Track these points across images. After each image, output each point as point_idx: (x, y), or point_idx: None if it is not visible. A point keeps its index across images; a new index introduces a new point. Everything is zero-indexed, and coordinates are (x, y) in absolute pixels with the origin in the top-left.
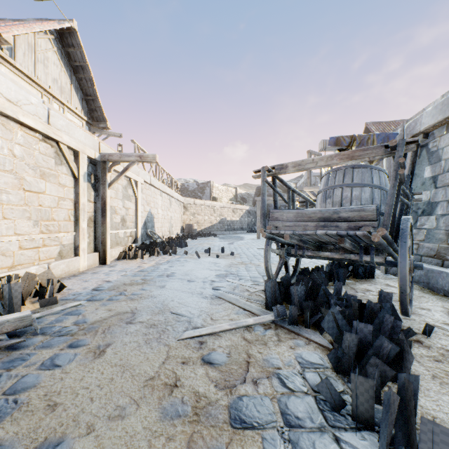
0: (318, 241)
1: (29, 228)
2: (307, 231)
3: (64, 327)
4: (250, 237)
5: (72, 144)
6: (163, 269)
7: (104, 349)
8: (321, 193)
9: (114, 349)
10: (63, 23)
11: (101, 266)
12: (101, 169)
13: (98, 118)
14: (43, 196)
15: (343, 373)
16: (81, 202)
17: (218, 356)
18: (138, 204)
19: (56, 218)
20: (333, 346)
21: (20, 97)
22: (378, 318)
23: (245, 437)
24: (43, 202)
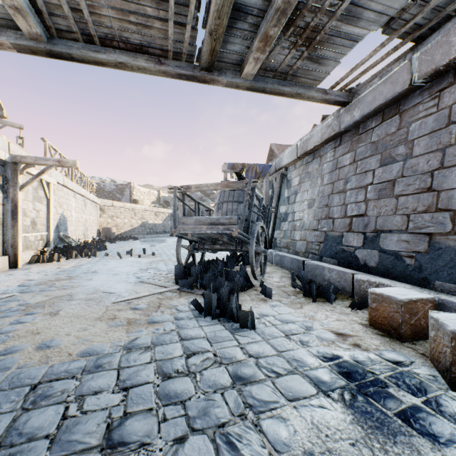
0: (212, 238)
1: None
2: (202, 231)
3: (12, 308)
4: (173, 240)
5: None
6: (86, 268)
7: (57, 312)
8: (216, 205)
9: (65, 311)
10: None
11: (12, 269)
12: (11, 170)
13: None
14: None
15: None
16: None
17: (141, 306)
18: (50, 206)
19: None
20: None
21: None
22: (233, 277)
23: (155, 325)
24: None
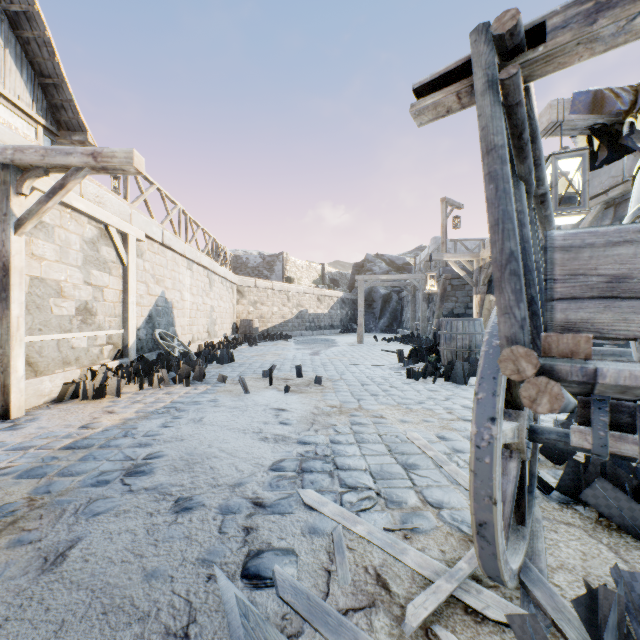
0: None
1: None
2: None
3: None
4: (347, 341)
5: None
6: (140, 435)
7: None
8: None
9: None
10: None
11: None
12: None
13: (70, 123)
14: None
15: None
16: None
17: None
18: (129, 279)
19: None
20: None
21: None
22: None
23: None
24: None
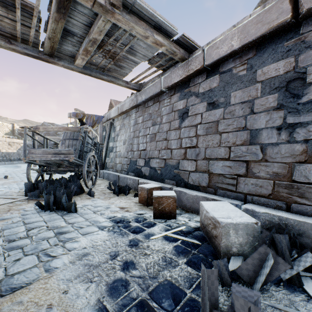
0: (57, 163)
1: None
2: (47, 159)
3: None
4: None
5: None
6: None
7: None
8: (61, 141)
9: None
10: None
11: None
12: None
13: None
14: None
15: None
16: None
17: None
18: None
19: None
20: None
21: None
22: (69, 187)
23: (5, 220)
24: None
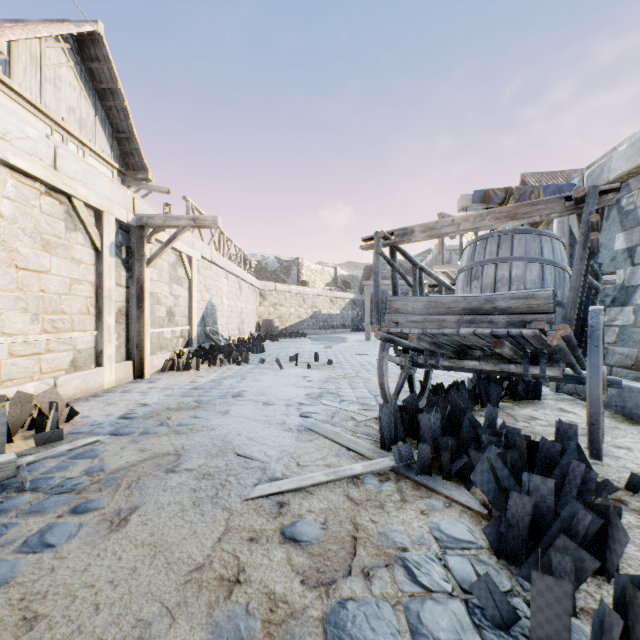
0: (460, 345)
1: (25, 325)
2: (445, 330)
3: (69, 479)
4: (356, 338)
5: (92, 201)
6: (228, 385)
7: (126, 516)
8: (464, 272)
9: (142, 515)
10: (83, 25)
11: (136, 381)
12: (136, 238)
13: (135, 165)
14: (47, 277)
15: (508, 558)
16: (105, 286)
17: (307, 528)
18: (193, 290)
19: (67, 310)
20: (488, 509)
21: (10, 127)
22: (560, 466)
23: None
24: (47, 286)
